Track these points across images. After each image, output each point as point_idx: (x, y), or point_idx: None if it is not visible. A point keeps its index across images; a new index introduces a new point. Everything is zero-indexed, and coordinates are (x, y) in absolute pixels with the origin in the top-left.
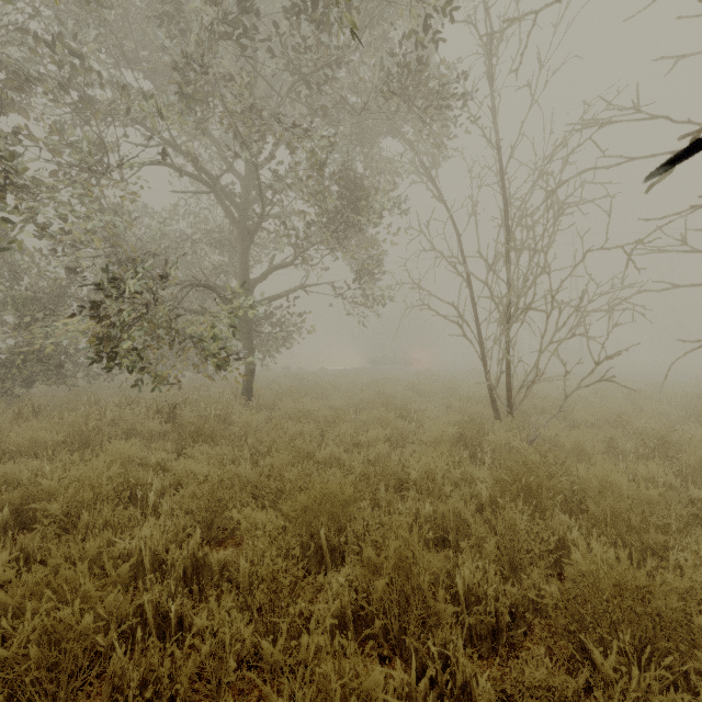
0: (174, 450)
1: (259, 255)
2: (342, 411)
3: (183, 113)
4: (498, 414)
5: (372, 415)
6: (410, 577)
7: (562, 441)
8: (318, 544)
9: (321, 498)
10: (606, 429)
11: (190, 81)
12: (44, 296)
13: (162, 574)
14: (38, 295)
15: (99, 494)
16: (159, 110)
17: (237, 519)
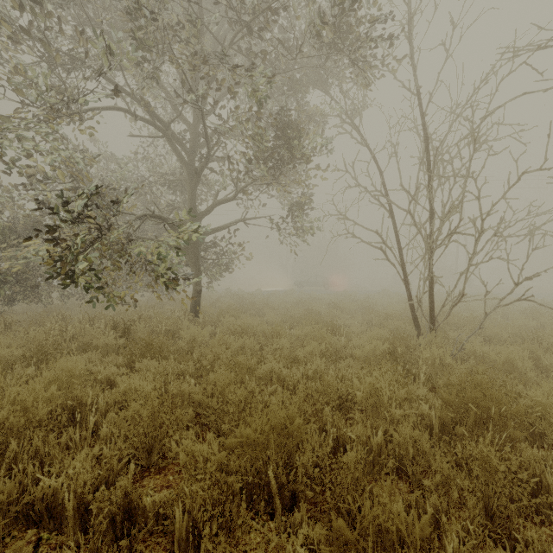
0: (126, 363)
1: (205, 194)
2: (279, 328)
3: (133, 51)
4: (420, 330)
5: (306, 330)
6: (389, 552)
7: (491, 357)
8: (265, 480)
9: (268, 429)
10: (526, 345)
11: (141, 26)
12: (19, 226)
13: (90, 518)
14: (17, 226)
15: (32, 419)
16: (111, 47)
17: (176, 451)
